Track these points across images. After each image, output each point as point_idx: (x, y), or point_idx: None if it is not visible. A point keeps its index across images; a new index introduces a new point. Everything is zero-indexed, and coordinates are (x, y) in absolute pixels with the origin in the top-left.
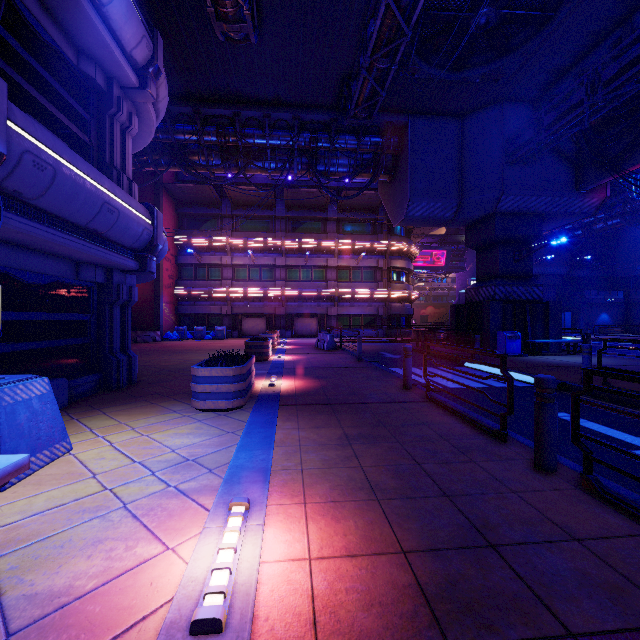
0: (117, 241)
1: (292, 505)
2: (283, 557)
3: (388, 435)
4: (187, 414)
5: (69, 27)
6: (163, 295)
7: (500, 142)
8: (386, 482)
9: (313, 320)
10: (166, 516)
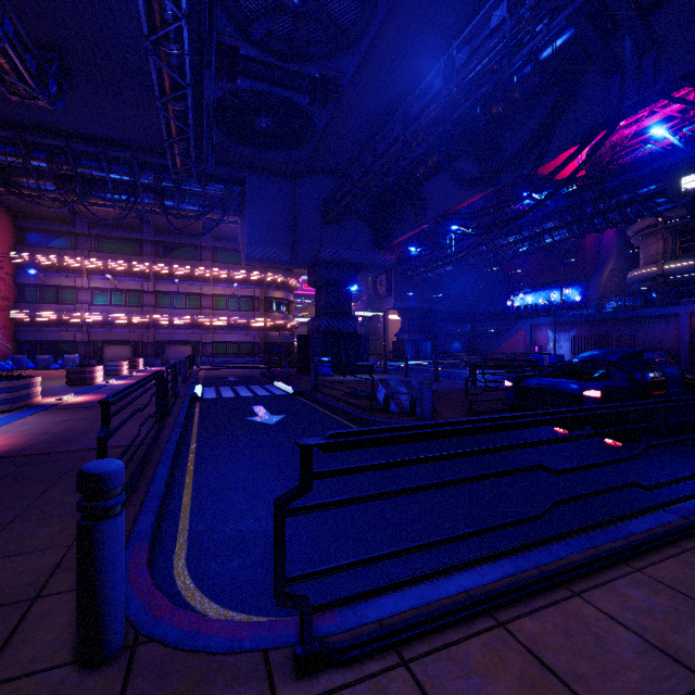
0: None
1: None
2: None
3: (99, 417)
4: None
5: None
6: None
7: (319, 205)
8: (55, 431)
9: (187, 348)
10: None
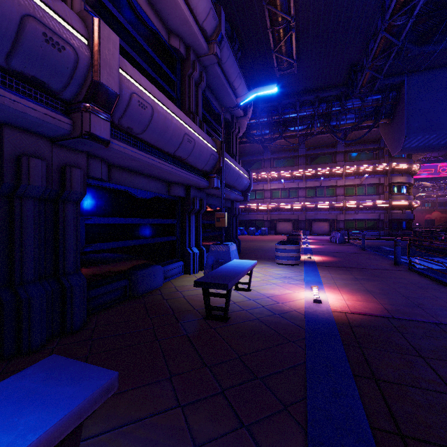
0: (238, 189)
1: (334, 290)
2: (334, 298)
3: (379, 280)
4: (274, 265)
5: (222, 103)
6: None
7: None
8: (375, 291)
9: (326, 223)
10: (290, 287)
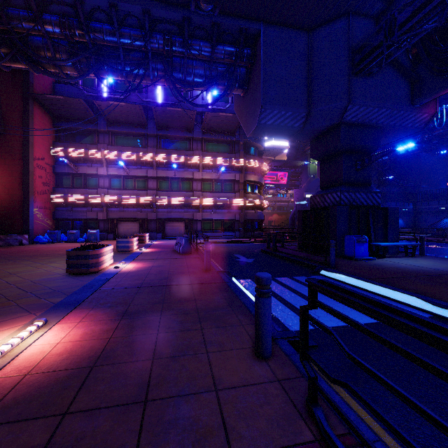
0: None
1: None
2: None
3: None
4: None
5: None
6: (35, 200)
7: (347, 53)
8: None
9: (181, 224)
10: None
